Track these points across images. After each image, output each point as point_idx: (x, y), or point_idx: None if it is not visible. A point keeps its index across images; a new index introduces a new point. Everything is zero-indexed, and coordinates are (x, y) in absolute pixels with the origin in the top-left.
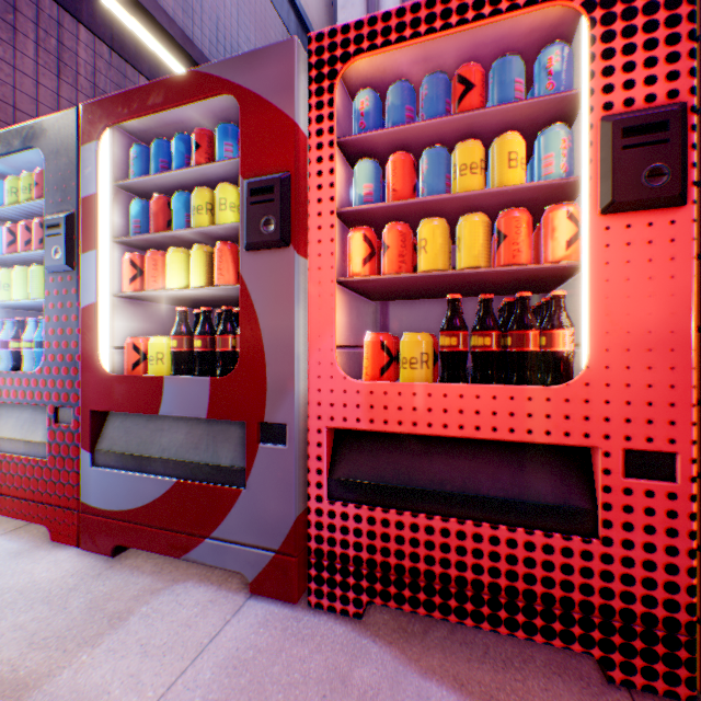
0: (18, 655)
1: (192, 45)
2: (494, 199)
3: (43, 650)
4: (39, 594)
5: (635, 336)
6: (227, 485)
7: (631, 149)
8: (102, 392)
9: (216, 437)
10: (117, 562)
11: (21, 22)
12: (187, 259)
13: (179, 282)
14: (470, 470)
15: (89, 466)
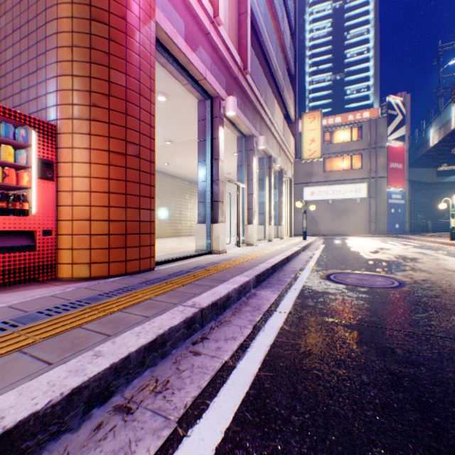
0: None
1: None
2: (5, 163)
3: None
4: None
5: (47, 206)
6: None
7: (46, 167)
8: None
9: None
10: None
11: None
12: None
13: None
14: (1, 241)
15: None
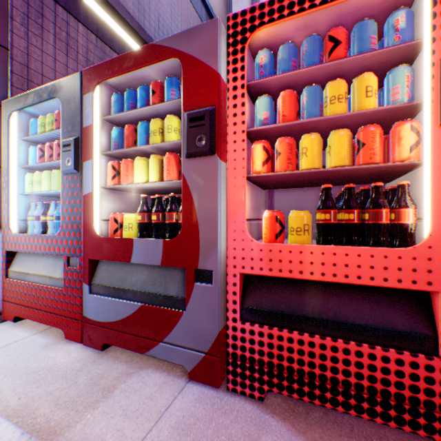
0: (49, 412)
1: (144, 32)
2: (354, 119)
3: (64, 409)
4: (60, 372)
5: None
6: (173, 309)
7: None
8: (95, 248)
9: (166, 277)
10: (105, 354)
11: (46, 23)
12: (147, 164)
13: (141, 178)
14: (340, 304)
15: (88, 293)
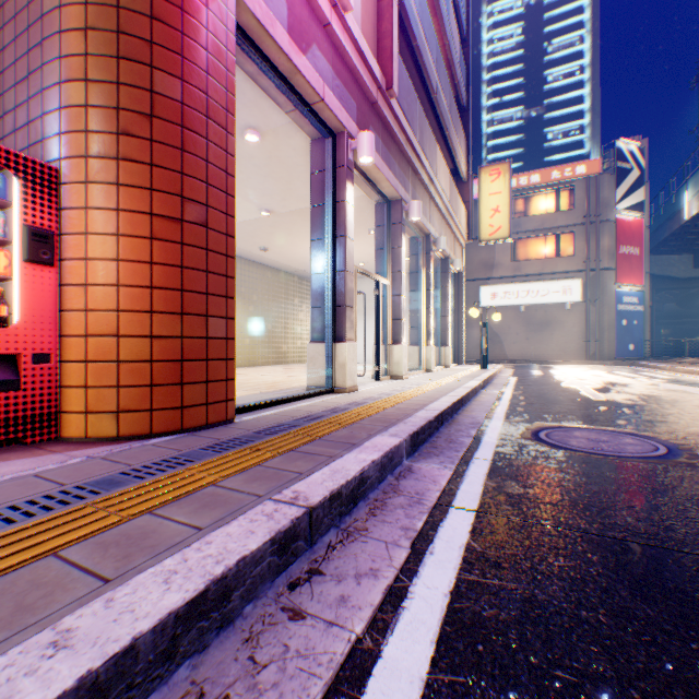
0: None
1: None
2: None
3: None
4: None
5: (40, 311)
6: None
7: (38, 242)
8: None
9: None
10: None
11: None
12: None
13: None
14: None
15: None
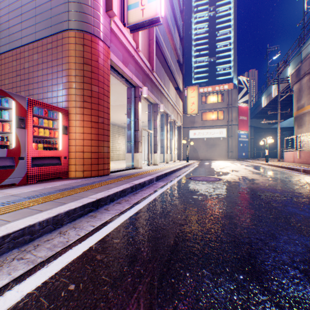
0: None
1: None
2: (49, 128)
3: None
4: None
5: (65, 146)
6: (11, 169)
7: (65, 129)
8: None
9: (5, 161)
10: None
11: None
12: None
13: None
14: (50, 161)
15: None
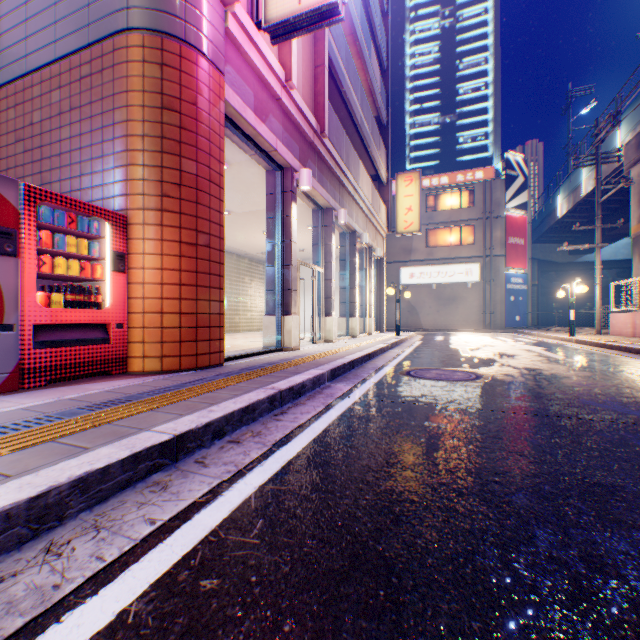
0: None
1: None
2: (81, 256)
3: None
4: None
5: (119, 299)
6: None
7: (119, 260)
8: None
9: None
10: None
11: None
12: None
13: None
14: (82, 333)
15: None
